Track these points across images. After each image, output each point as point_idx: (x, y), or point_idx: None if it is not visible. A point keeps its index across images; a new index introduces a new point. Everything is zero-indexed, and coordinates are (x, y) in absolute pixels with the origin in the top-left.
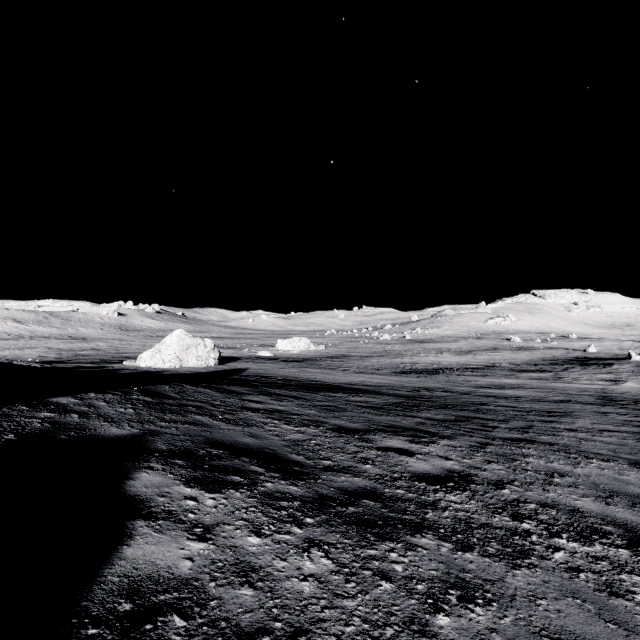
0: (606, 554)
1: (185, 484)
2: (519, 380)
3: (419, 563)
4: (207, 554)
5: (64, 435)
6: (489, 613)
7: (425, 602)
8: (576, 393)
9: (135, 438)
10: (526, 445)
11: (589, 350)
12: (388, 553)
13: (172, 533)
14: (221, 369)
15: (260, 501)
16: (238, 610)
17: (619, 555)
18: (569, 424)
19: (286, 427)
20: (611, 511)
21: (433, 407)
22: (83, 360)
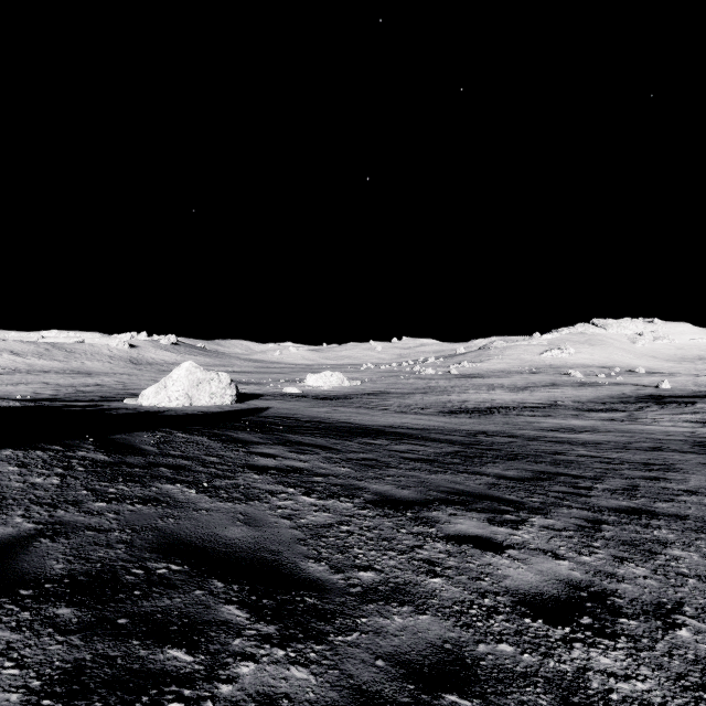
0: None
1: (28, 705)
2: (589, 421)
3: None
4: None
5: None
6: None
7: None
8: (664, 438)
9: (10, 547)
10: (651, 521)
11: (662, 386)
12: None
13: None
14: (238, 408)
15: None
16: None
17: None
18: (681, 482)
19: (304, 500)
20: None
21: (499, 458)
22: (81, 397)
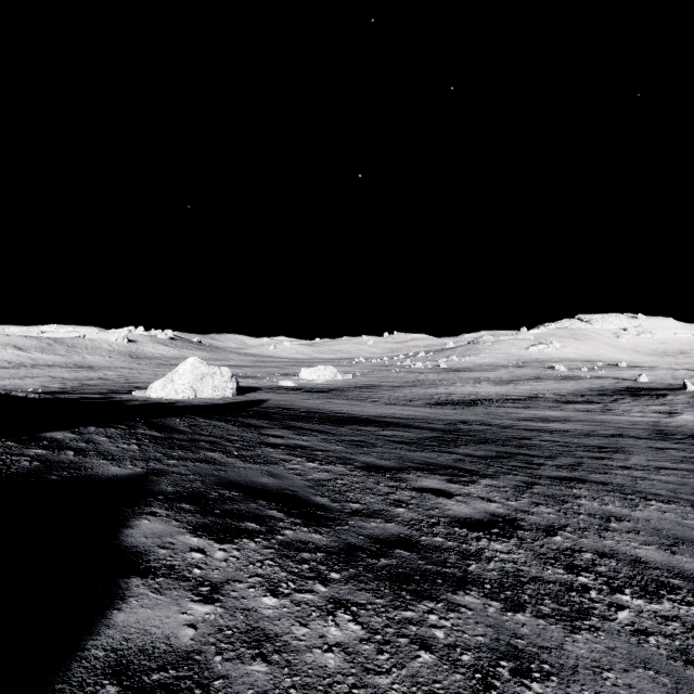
0: (677, 613)
1: (191, 533)
2: (565, 412)
3: (463, 627)
4: (213, 619)
5: (55, 475)
6: (548, 690)
7: (472, 677)
8: (628, 426)
9: (137, 478)
10: (577, 485)
11: (640, 380)
12: (427, 615)
13: (173, 593)
14: (239, 400)
15: (278, 553)
16: (248, 692)
17: (692, 614)
18: (622, 461)
19: (309, 465)
20: (678, 561)
21: (472, 442)
22: (89, 390)
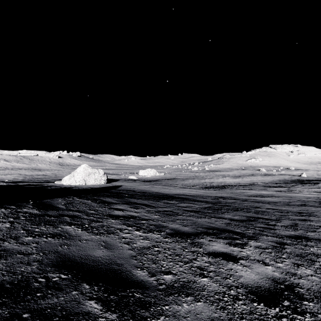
0: None
1: None
2: (270, 192)
3: None
4: None
5: None
6: None
7: None
8: (305, 200)
9: None
10: (308, 243)
11: (302, 175)
12: None
13: None
14: (107, 186)
15: None
16: None
17: None
18: (318, 222)
19: (136, 233)
20: None
21: (230, 210)
22: (35, 181)
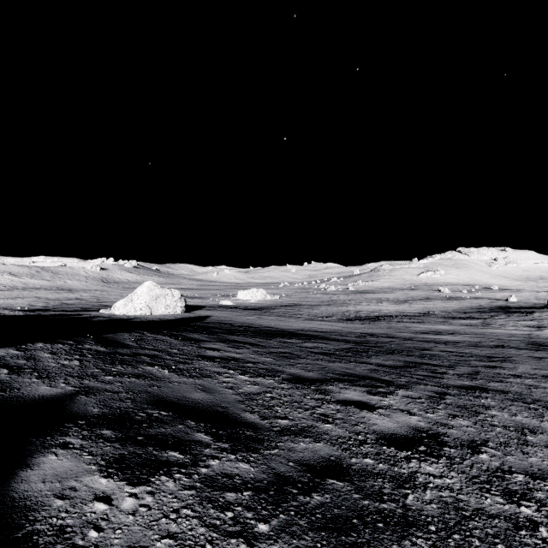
0: None
1: (102, 471)
2: (452, 326)
3: None
4: None
5: None
6: None
7: None
8: (507, 338)
9: (64, 399)
10: (482, 394)
11: (510, 300)
12: None
13: None
14: (187, 316)
15: (199, 495)
16: None
17: None
18: (512, 370)
19: (241, 378)
20: None
21: (381, 353)
22: (66, 308)
